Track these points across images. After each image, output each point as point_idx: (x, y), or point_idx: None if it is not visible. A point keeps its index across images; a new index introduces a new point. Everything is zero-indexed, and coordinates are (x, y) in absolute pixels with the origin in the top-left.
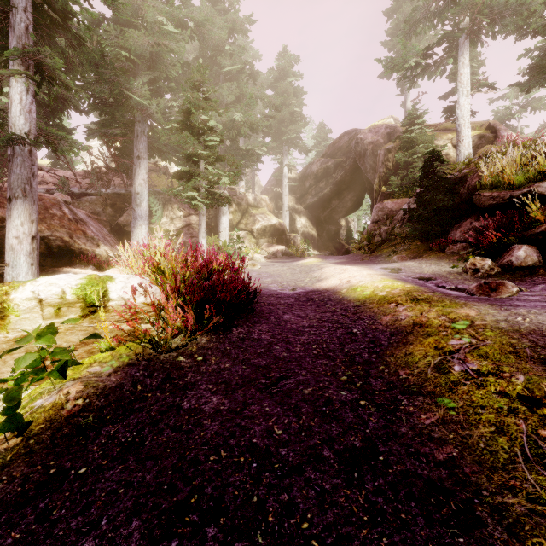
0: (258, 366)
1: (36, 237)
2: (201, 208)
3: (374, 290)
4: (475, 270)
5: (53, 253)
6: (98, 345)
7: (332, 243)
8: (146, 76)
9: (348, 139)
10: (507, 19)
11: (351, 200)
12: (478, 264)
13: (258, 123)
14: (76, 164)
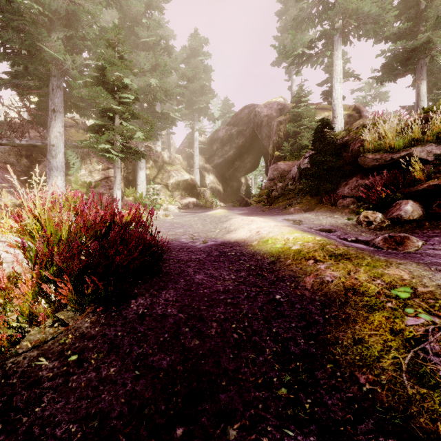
0: (159, 369)
1: None
2: (116, 161)
3: (285, 243)
4: (368, 222)
5: None
6: None
7: (235, 197)
8: (61, 32)
9: (248, 112)
10: (368, 25)
11: (250, 162)
12: (370, 217)
13: (173, 90)
14: None
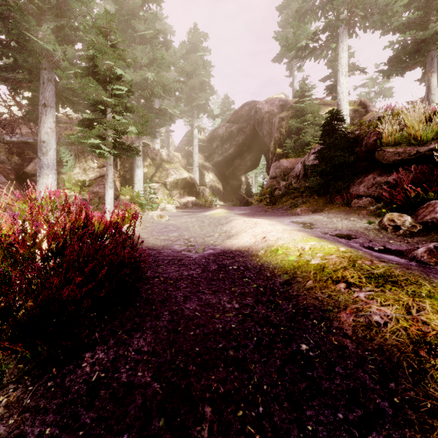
0: None
1: None
2: (108, 158)
3: (300, 255)
4: (395, 226)
5: None
6: None
7: (235, 195)
8: (52, 22)
9: (248, 109)
10: (375, 16)
11: (251, 160)
12: (397, 220)
13: (170, 85)
14: None
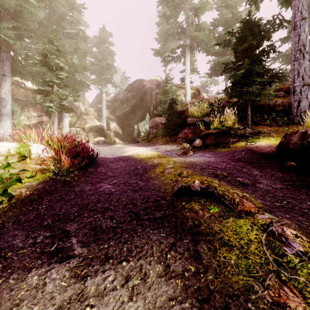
0: (102, 178)
1: None
2: (55, 113)
3: (147, 155)
4: (184, 148)
5: None
6: (26, 174)
7: (130, 137)
8: (10, 23)
9: (138, 83)
10: (203, 45)
11: (140, 116)
12: (185, 146)
13: (89, 67)
14: None
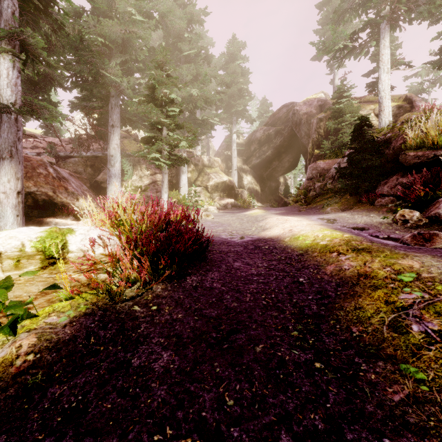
0: (210, 317)
1: (21, 192)
2: (164, 168)
3: (314, 239)
4: (404, 220)
5: (39, 206)
6: (57, 295)
7: (273, 197)
8: (118, 58)
9: (286, 111)
10: (422, 7)
11: (289, 161)
12: (407, 215)
13: (212, 97)
14: (63, 132)
